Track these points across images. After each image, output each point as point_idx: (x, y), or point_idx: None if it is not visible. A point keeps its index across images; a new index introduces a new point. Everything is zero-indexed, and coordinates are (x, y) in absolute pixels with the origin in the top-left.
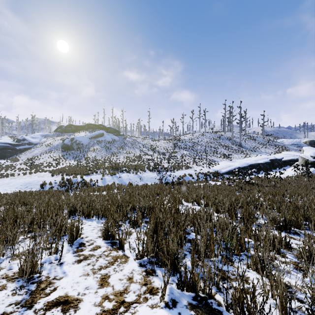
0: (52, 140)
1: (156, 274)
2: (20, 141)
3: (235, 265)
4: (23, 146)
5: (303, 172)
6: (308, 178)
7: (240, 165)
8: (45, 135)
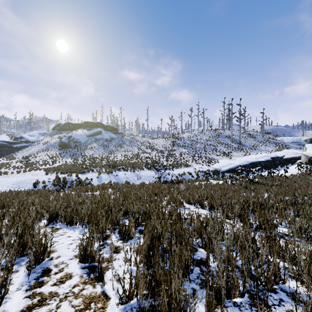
0: (49, 138)
1: None
2: (18, 140)
3: None
4: (20, 144)
5: (307, 170)
6: None
7: (241, 163)
8: (42, 133)
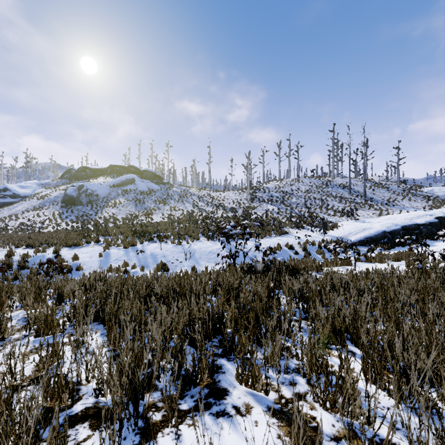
0: (51, 190)
1: None
2: None
3: None
4: (2, 200)
5: None
6: None
7: (385, 227)
8: (43, 183)
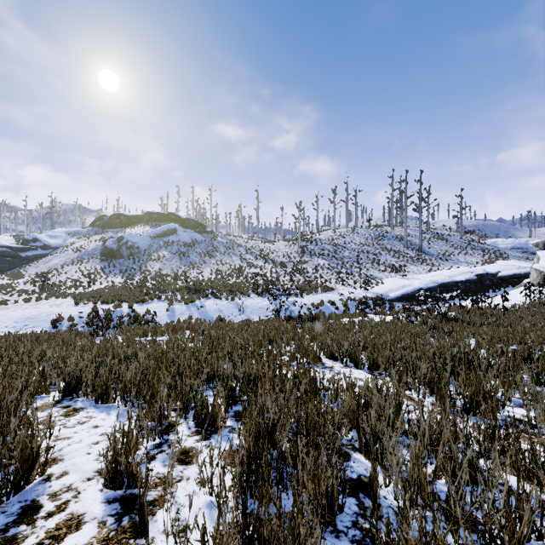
0: (85, 241)
1: None
2: (29, 244)
3: None
4: (34, 252)
5: (541, 296)
6: None
7: (423, 284)
8: (73, 232)
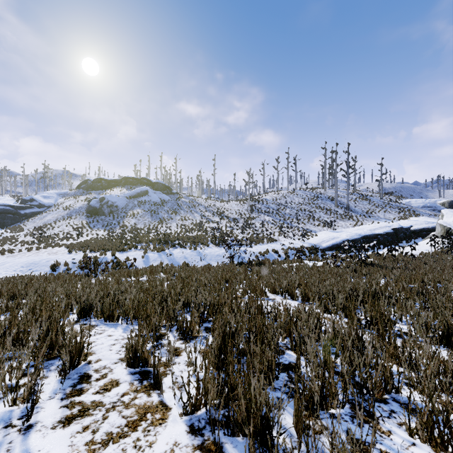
0: (73, 201)
1: None
2: (27, 203)
3: (382, 427)
4: (31, 210)
5: (443, 246)
6: None
7: (350, 236)
8: (62, 193)
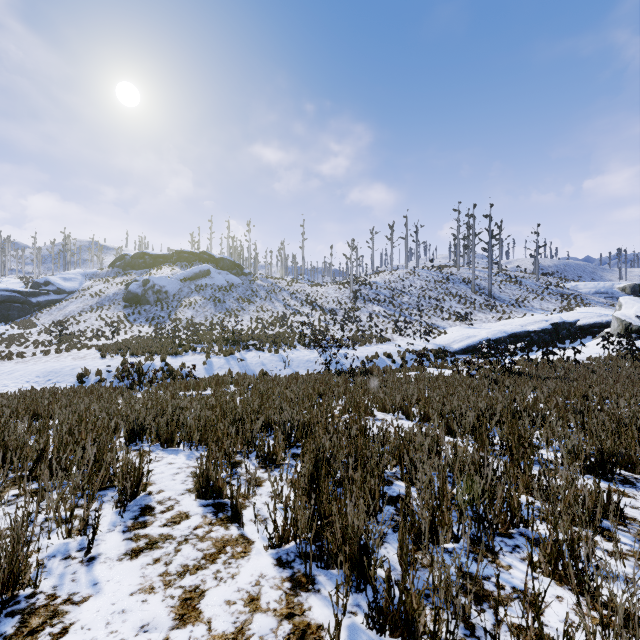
0: (105, 284)
1: (315, 587)
2: (40, 287)
3: (502, 562)
4: (46, 297)
5: (621, 348)
6: (633, 362)
7: (491, 334)
8: (90, 273)
